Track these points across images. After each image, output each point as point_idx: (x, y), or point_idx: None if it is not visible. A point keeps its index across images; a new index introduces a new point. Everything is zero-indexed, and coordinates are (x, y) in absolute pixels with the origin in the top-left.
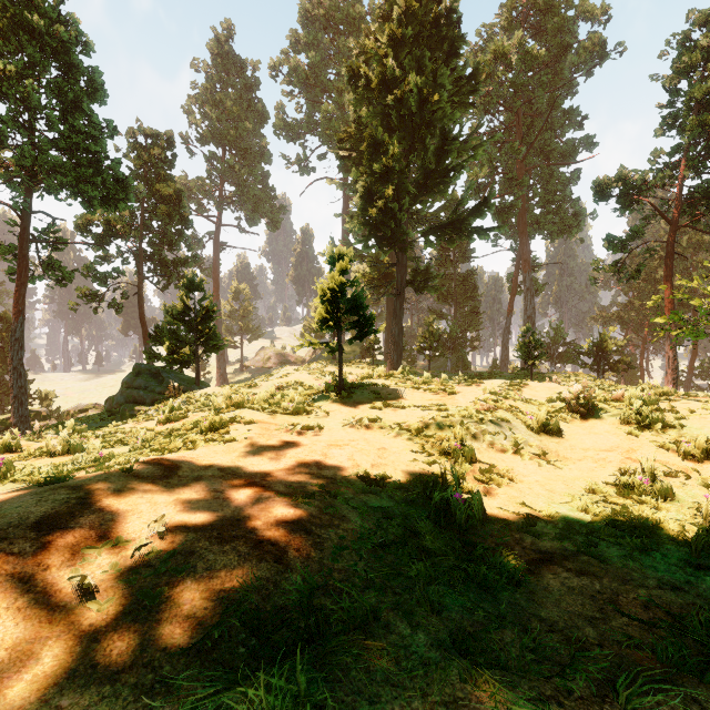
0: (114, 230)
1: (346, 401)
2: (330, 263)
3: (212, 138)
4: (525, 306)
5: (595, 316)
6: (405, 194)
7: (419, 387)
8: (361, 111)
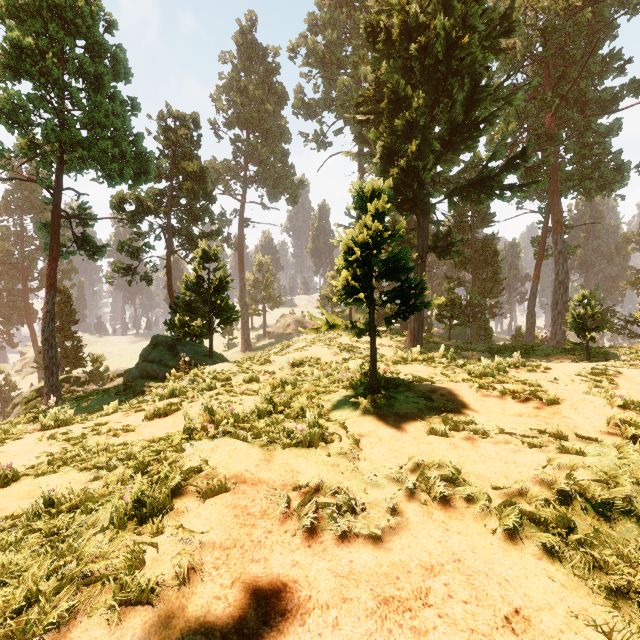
0: (145, 207)
1: (384, 412)
2: (357, 208)
3: (237, 122)
4: (556, 271)
5: (633, 280)
6: (428, 152)
7: (489, 387)
8: (378, 74)
